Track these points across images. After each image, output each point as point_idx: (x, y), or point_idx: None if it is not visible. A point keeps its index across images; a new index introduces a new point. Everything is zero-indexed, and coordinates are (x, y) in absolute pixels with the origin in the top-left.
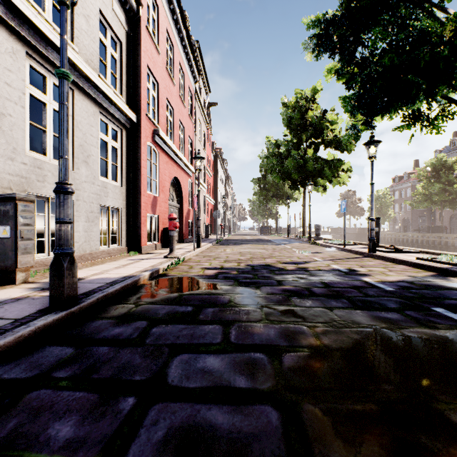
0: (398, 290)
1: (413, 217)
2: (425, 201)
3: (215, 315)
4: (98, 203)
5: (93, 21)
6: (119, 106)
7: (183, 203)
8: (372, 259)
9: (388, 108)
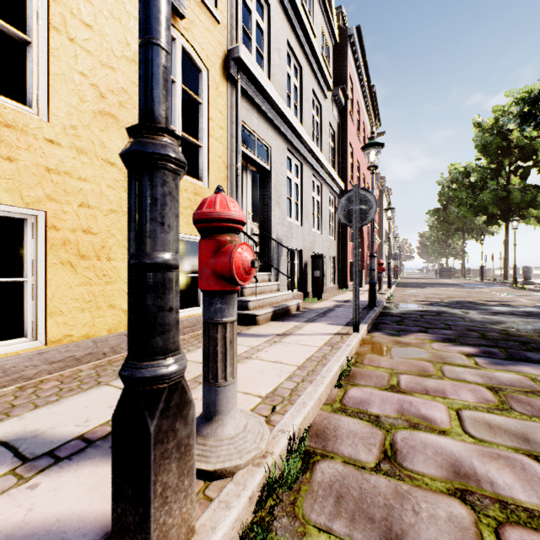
0: None
1: None
2: None
3: (451, 316)
4: (328, 254)
5: (327, 132)
6: (338, 183)
7: (364, 247)
8: None
9: None
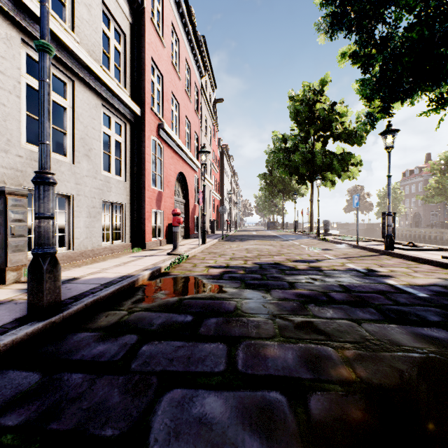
0: (434, 297)
1: (425, 212)
2: (438, 195)
3: (218, 328)
4: (100, 198)
5: (95, 11)
6: (122, 98)
7: (189, 198)
8: (390, 257)
9: (413, 90)
